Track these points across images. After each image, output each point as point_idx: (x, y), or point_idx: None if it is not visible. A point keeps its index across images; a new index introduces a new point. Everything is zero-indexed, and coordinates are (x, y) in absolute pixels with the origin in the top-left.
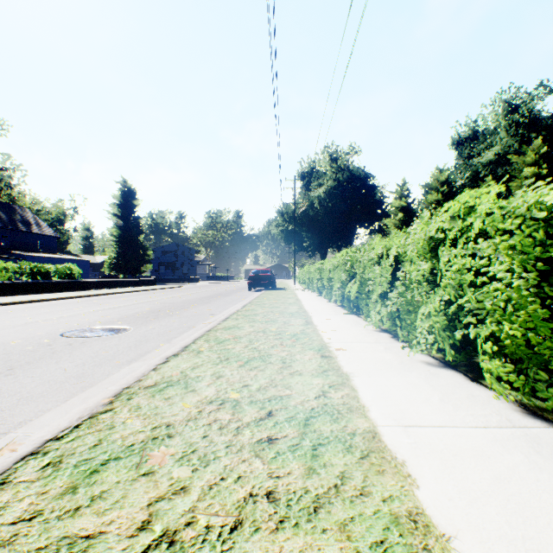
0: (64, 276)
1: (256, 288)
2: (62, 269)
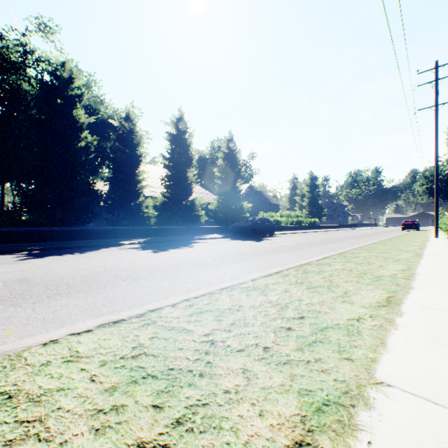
0: (314, 224)
1: (404, 230)
2: (313, 221)
